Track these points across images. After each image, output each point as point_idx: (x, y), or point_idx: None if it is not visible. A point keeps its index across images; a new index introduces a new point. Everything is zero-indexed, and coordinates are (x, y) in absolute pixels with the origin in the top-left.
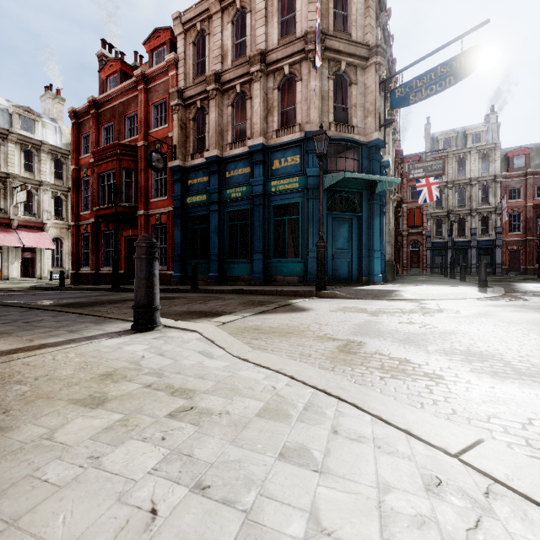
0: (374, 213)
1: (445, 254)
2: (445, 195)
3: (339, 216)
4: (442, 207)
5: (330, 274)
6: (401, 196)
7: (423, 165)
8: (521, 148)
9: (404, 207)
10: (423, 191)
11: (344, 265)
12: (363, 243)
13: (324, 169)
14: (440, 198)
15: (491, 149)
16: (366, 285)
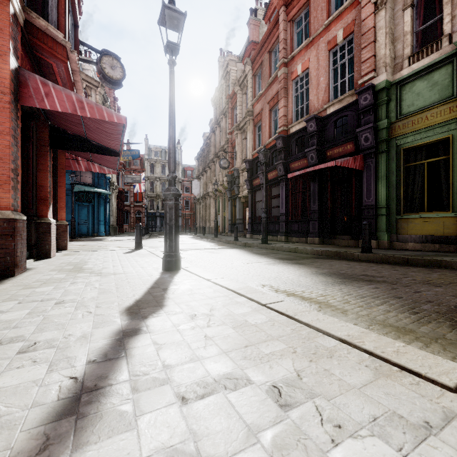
0: (101, 204)
1: (156, 220)
2: (155, 184)
3: (82, 204)
4: (154, 192)
5: (77, 232)
6: (123, 188)
7: (132, 177)
8: (190, 166)
9: (132, 188)
10: (136, 186)
11: (85, 228)
12: (95, 217)
13: (74, 181)
14: (153, 186)
15: (177, 164)
16: (96, 237)
